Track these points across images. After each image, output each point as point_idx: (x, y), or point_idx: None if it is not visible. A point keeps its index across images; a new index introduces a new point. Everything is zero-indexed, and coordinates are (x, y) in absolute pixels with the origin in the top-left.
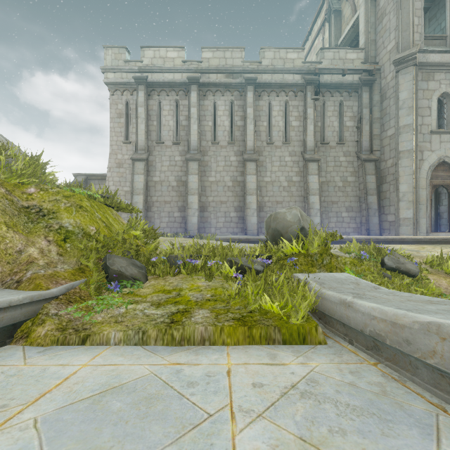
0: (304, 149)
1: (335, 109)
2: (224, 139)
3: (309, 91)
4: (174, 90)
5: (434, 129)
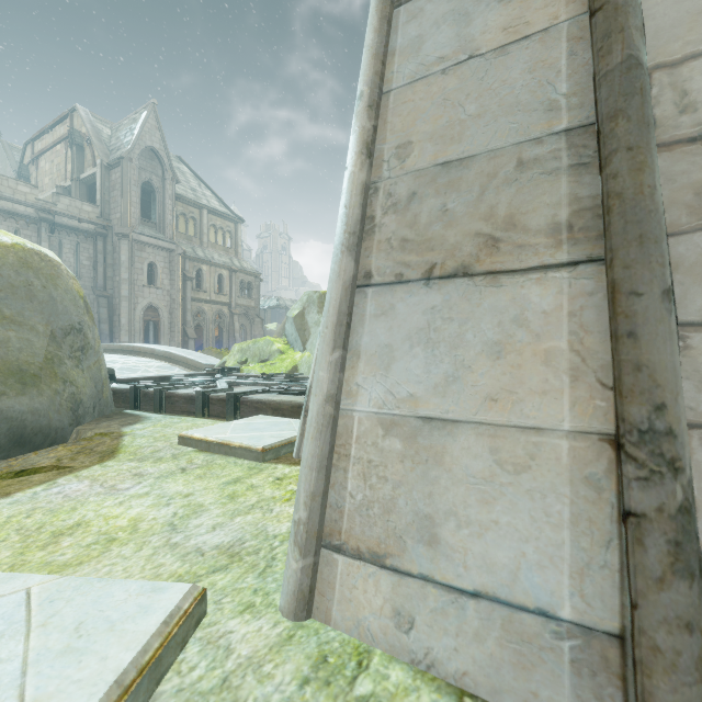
0: None
1: (72, 247)
2: None
3: (44, 227)
4: None
5: (146, 284)
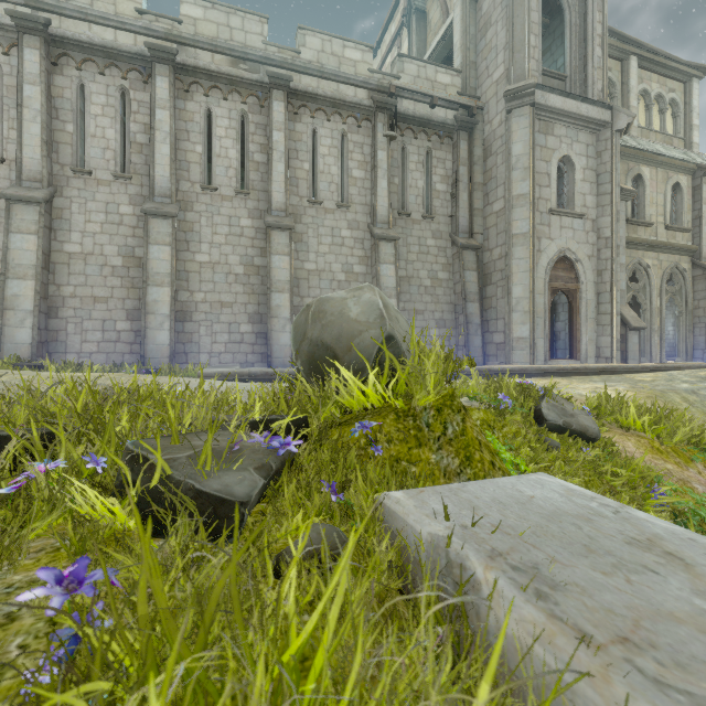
0: (372, 219)
1: (419, 159)
2: (228, 183)
3: (380, 122)
4: (118, 66)
5: (554, 207)
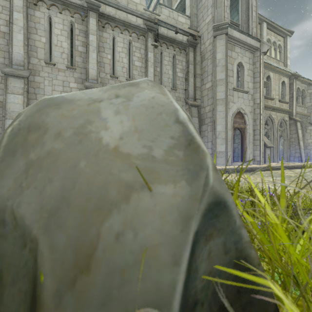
0: None
1: (169, 59)
2: (62, 62)
3: (149, 37)
4: None
5: (235, 87)
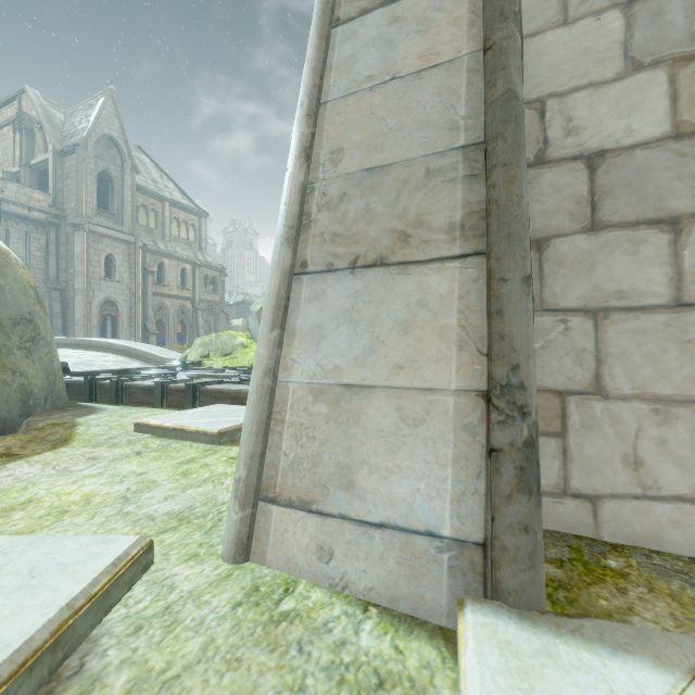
0: None
1: (20, 237)
2: None
3: None
4: None
5: (103, 277)
